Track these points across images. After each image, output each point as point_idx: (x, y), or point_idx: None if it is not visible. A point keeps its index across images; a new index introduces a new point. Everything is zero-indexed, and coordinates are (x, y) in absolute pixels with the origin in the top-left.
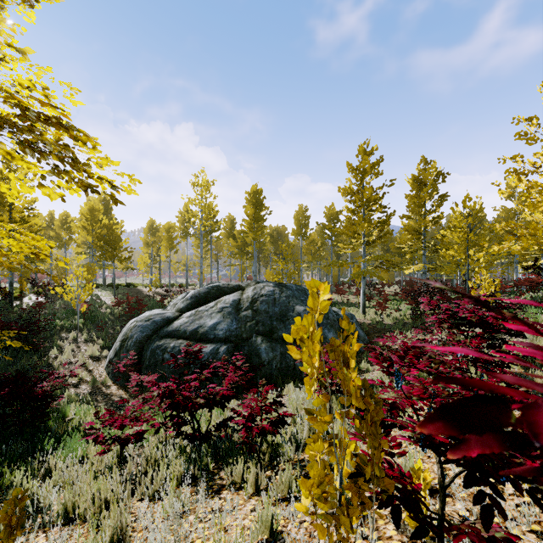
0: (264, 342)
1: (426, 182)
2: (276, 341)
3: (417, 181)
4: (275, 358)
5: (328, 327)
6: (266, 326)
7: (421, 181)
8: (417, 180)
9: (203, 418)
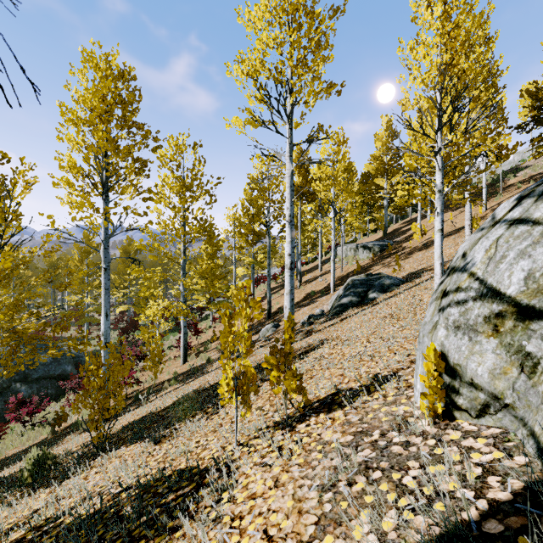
0: (23, 385)
1: (130, 253)
2: (32, 382)
3: (124, 251)
4: (34, 392)
5: (68, 364)
6: (21, 374)
7: (127, 252)
8: (124, 251)
9: (12, 430)
